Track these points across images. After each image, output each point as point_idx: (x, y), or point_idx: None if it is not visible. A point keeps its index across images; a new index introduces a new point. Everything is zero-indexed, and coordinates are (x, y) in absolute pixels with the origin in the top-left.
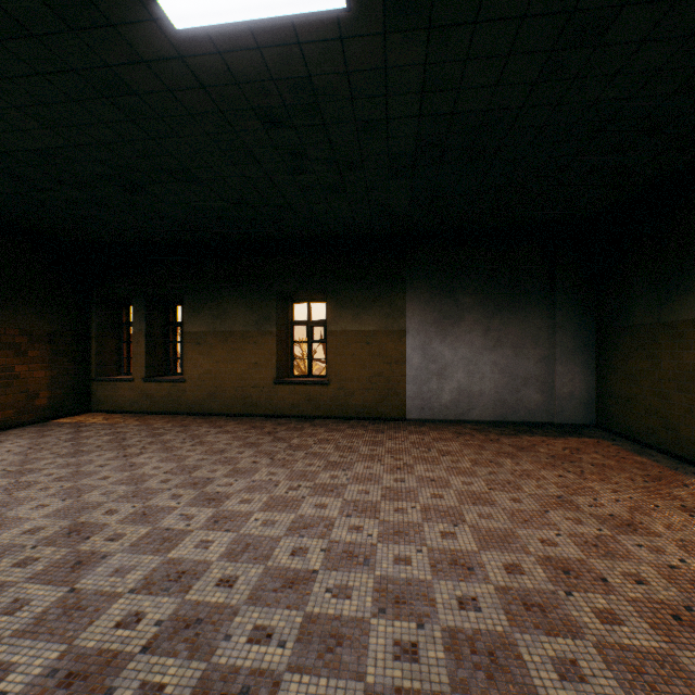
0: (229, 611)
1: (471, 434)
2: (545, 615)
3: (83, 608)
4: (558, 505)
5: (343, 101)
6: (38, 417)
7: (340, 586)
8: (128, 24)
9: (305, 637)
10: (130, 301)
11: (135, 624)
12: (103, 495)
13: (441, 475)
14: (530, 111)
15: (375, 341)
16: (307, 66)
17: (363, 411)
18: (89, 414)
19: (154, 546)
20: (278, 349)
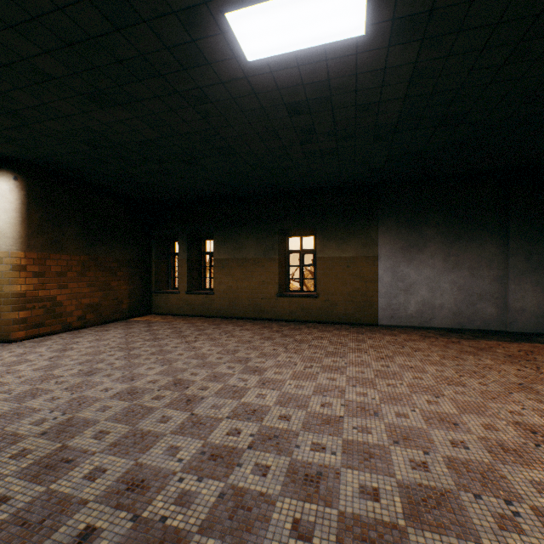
0: (293, 433)
1: (435, 337)
2: (520, 456)
3: (203, 424)
4: (520, 389)
5: (349, 93)
6: (123, 316)
7: (361, 426)
8: (219, 62)
9: (347, 451)
10: (175, 238)
11: (237, 435)
12: (184, 364)
13: (417, 364)
14: (495, 85)
15: (353, 265)
16: (328, 74)
17: (344, 317)
18: (151, 315)
19: (230, 395)
20: (279, 271)
